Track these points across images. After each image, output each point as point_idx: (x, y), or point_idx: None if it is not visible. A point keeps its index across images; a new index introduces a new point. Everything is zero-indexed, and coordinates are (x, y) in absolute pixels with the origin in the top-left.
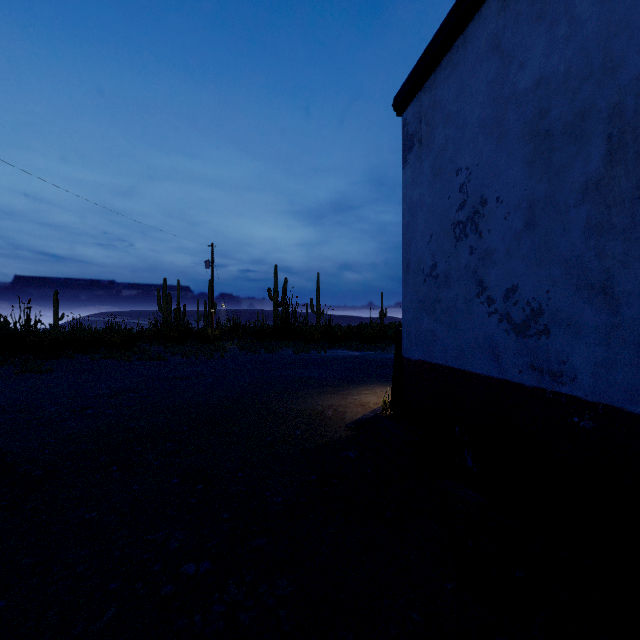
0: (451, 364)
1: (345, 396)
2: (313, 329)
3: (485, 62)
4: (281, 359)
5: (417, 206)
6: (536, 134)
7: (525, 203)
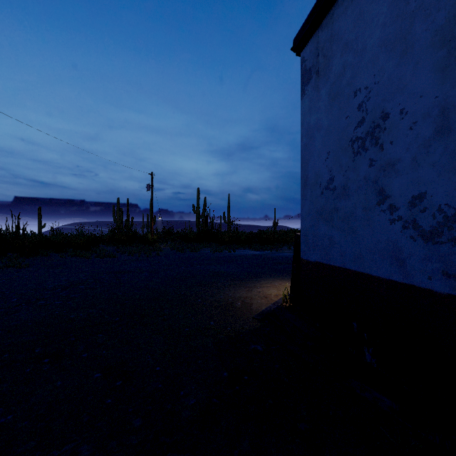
0: (349, 267)
1: (251, 288)
2: (225, 234)
3: None
4: (201, 257)
5: (314, 129)
6: (450, 38)
7: (436, 110)
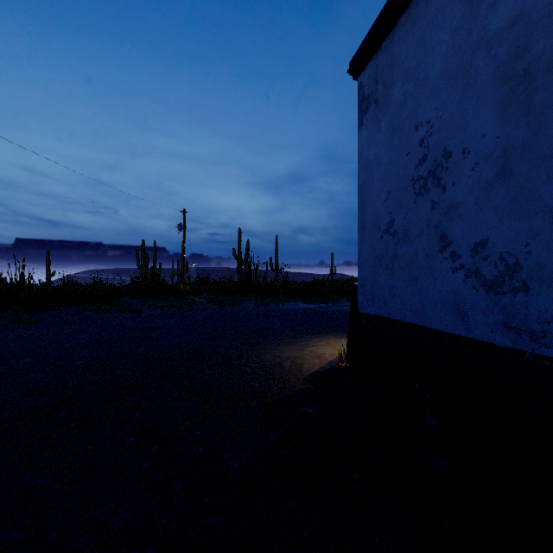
0: (410, 320)
1: (302, 347)
2: (272, 284)
3: (449, 10)
4: (244, 311)
5: (373, 165)
6: (511, 76)
7: (498, 151)
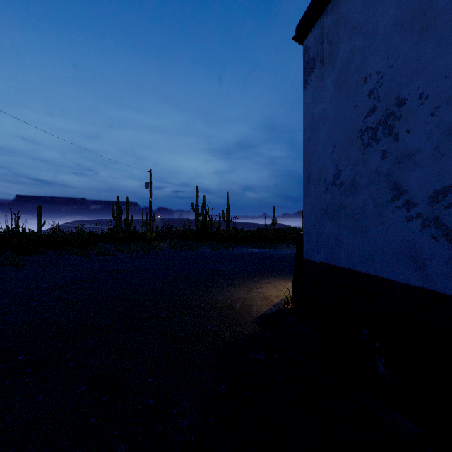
0: (358, 268)
1: (250, 289)
2: (224, 232)
3: None
4: (200, 255)
5: (319, 121)
6: None
7: None
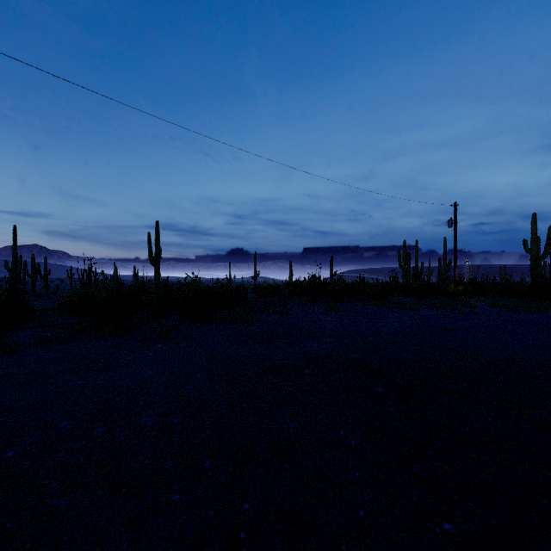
0: None
1: None
2: None
3: None
4: None
5: None
6: None
7: None
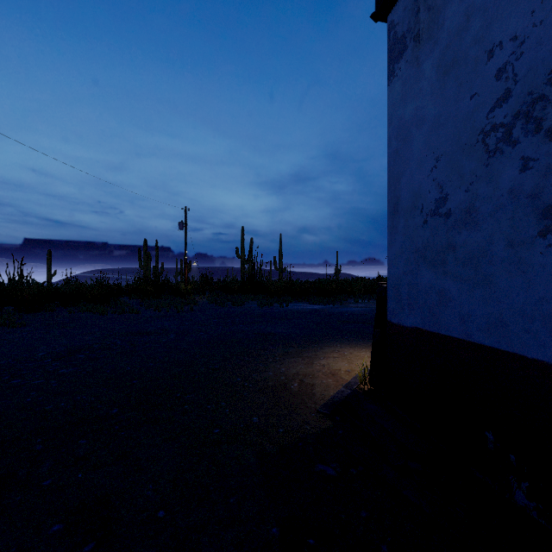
0: (478, 339)
1: (311, 360)
2: (276, 284)
3: None
4: (246, 312)
5: (411, 125)
6: None
7: None
